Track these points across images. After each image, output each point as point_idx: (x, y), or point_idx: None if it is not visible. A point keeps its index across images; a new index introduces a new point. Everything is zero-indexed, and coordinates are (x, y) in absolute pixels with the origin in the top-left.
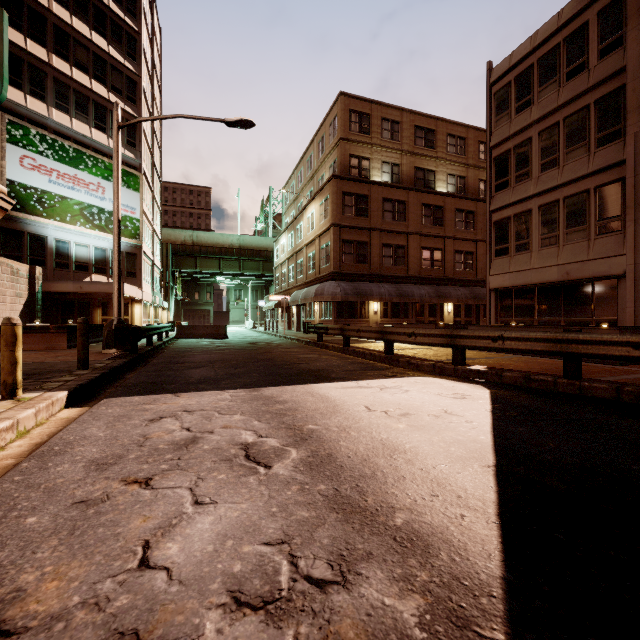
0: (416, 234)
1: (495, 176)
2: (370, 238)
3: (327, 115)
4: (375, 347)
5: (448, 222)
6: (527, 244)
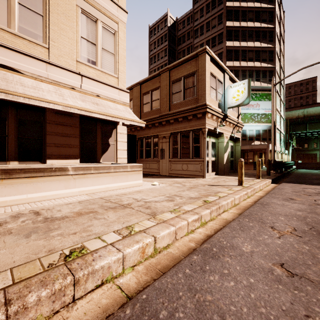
0: None
1: None
2: None
3: None
4: None
5: None
6: None
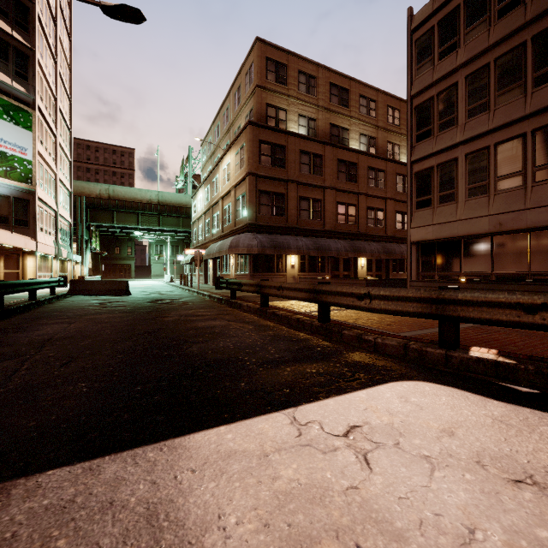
0: (332, 189)
1: (416, 126)
2: (287, 190)
3: (243, 64)
4: (299, 307)
5: (361, 179)
6: (452, 194)
